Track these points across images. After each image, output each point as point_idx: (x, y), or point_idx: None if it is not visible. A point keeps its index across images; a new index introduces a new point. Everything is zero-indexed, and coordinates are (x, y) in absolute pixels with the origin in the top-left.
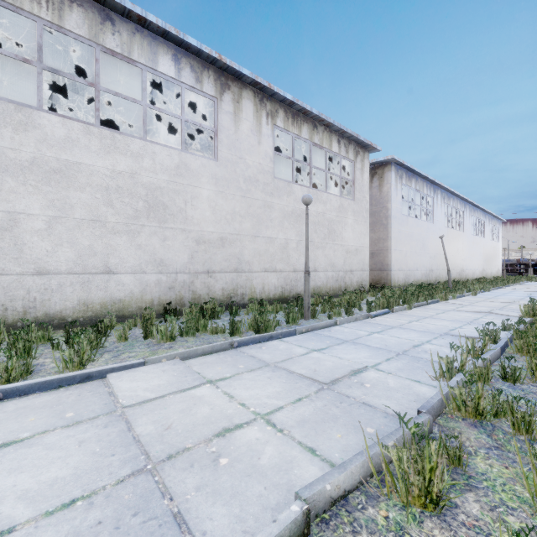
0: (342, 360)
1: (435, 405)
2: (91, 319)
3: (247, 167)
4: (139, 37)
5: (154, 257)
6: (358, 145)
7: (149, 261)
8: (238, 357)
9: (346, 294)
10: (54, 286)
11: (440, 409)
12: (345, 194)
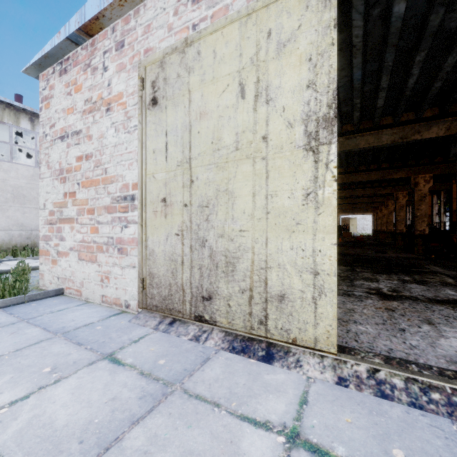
0: None
1: None
2: None
3: None
4: (8, 110)
5: (18, 222)
6: None
7: (14, 224)
8: None
9: None
10: None
11: None
12: None
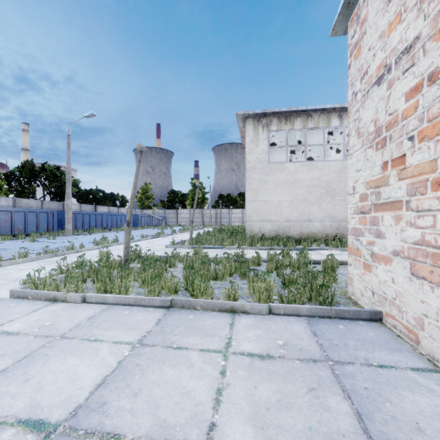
0: None
1: None
2: (303, 239)
3: None
4: (322, 116)
5: (329, 214)
6: None
7: (326, 216)
8: None
9: None
10: (291, 226)
11: None
12: None
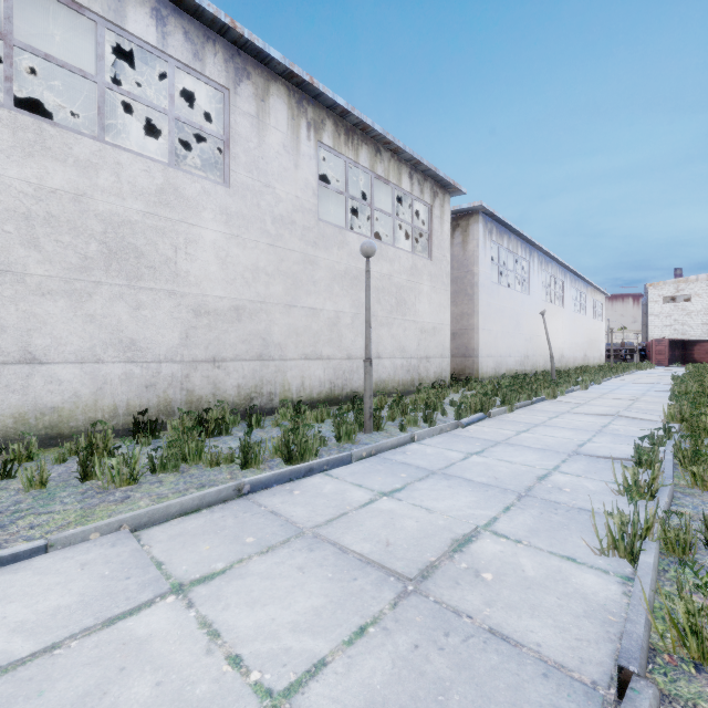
0: (433, 515)
1: (644, 644)
2: None
3: (278, 201)
4: None
5: (119, 335)
6: (437, 184)
7: (110, 342)
8: (248, 517)
9: (421, 390)
10: None
11: (648, 646)
12: (418, 251)
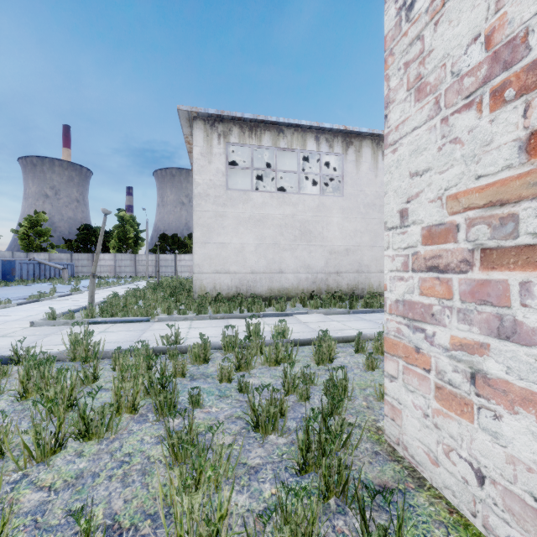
0: None
1: None
2: (273, 297)
3: (366, 196)
4: (296, 134)
5: (304, 263)
6: None
7: (302, 266)
8: (351, 317)
9: None
10: (257, 279)
11: None
12: None
